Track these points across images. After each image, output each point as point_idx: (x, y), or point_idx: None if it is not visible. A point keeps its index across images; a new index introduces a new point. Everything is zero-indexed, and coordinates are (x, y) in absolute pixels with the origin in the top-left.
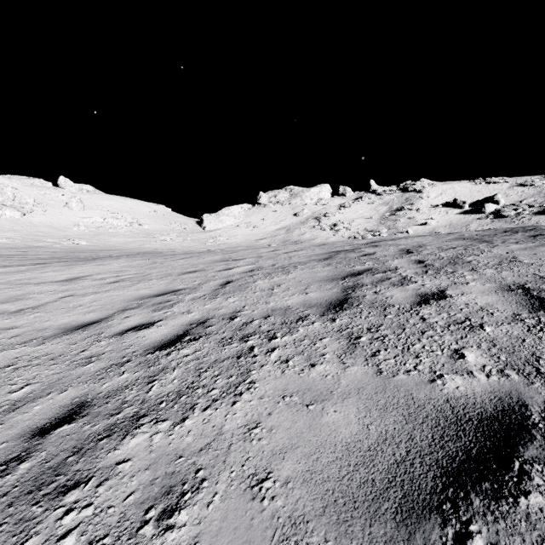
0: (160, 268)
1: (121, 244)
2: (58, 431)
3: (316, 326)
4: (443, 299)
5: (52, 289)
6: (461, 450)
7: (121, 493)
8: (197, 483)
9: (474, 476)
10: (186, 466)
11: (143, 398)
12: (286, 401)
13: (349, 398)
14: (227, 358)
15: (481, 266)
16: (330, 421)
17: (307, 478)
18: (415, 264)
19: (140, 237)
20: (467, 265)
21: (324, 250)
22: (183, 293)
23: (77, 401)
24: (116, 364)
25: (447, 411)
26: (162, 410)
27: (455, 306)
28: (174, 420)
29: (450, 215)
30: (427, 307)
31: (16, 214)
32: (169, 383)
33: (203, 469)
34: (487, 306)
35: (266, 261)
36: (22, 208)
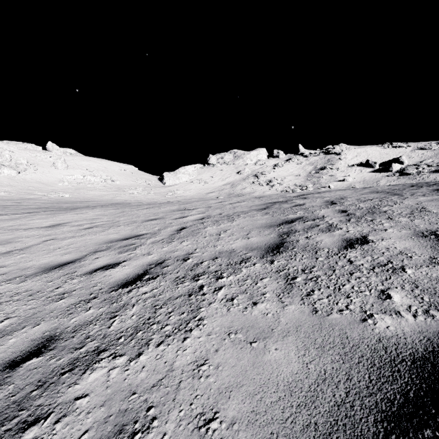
0: (127, 216)
1: (97, 197)
2: (27, 364)
3: (257, 267)
4: (366, 243)
5: (37, 233)
6: (399, 393)
7: (76, 431)
8: (148, 422)
9: (415, 422)
10: (139, 403)
11: (104, 333)
12: (231, 338)
13: (289, 336)
14: (180, 296)
15: (396, 215)
16: (272, 359)
17: (252, 419)
18: (339, 213)
19: (112, 191)
20: (384, 214)
21: (262, 202)
22: (145, 237)
23: (47, 335)
24: (84, 300)
25: (380, 351)
26: (120, 345)
27: (377, 250)
28: (130, 355)
29: (364, 173)
30: (352, 251)
31: (12, 172)
32: (128, 319)
33: (154, 407)
34: (405, 250)
35: (214, 211)
36: (17, 167)
